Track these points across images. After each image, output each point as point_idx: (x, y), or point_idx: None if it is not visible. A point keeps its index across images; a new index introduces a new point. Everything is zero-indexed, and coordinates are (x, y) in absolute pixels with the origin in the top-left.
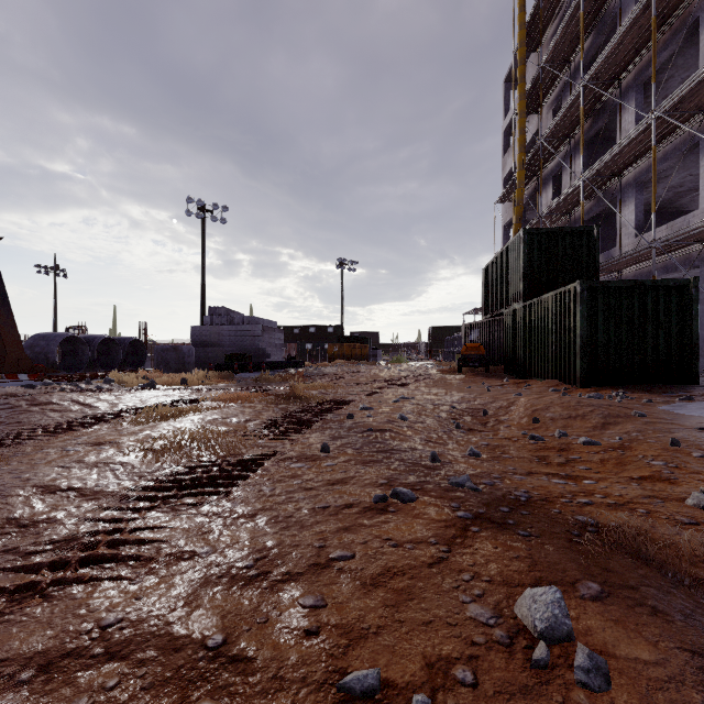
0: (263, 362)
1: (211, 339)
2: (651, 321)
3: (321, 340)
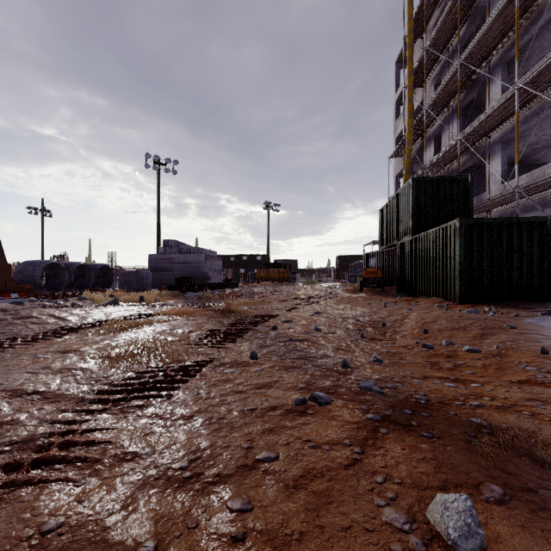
0: (205, 283)
1: (165, 265)
2: (516, 251)
3: (252, 266)
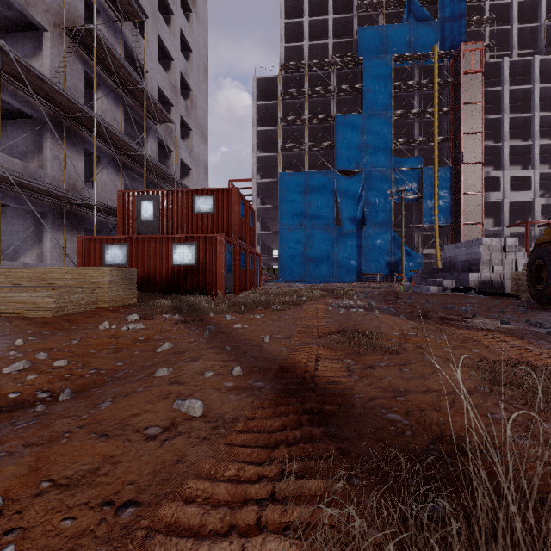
0: None
1: None
2: None
3: None
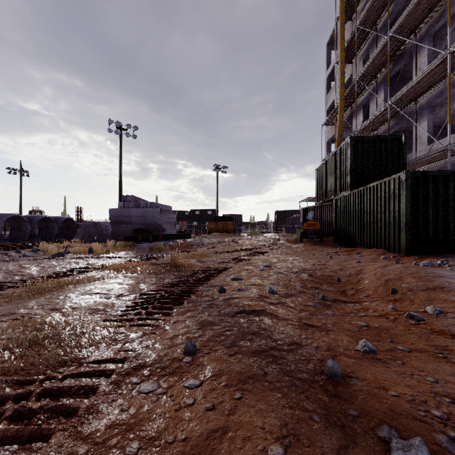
0: (160, 235)
1: (124, 218)
2: None
3: (203, 219)
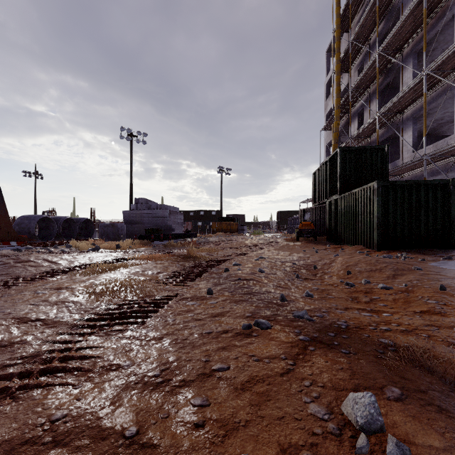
0: (170, 234)
1: (136, 219)
2: (424, 207)
3: (208, 220)
